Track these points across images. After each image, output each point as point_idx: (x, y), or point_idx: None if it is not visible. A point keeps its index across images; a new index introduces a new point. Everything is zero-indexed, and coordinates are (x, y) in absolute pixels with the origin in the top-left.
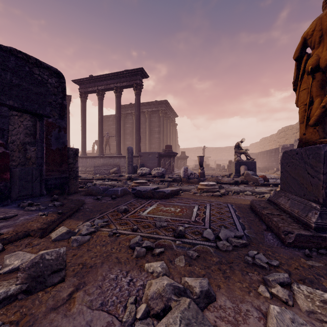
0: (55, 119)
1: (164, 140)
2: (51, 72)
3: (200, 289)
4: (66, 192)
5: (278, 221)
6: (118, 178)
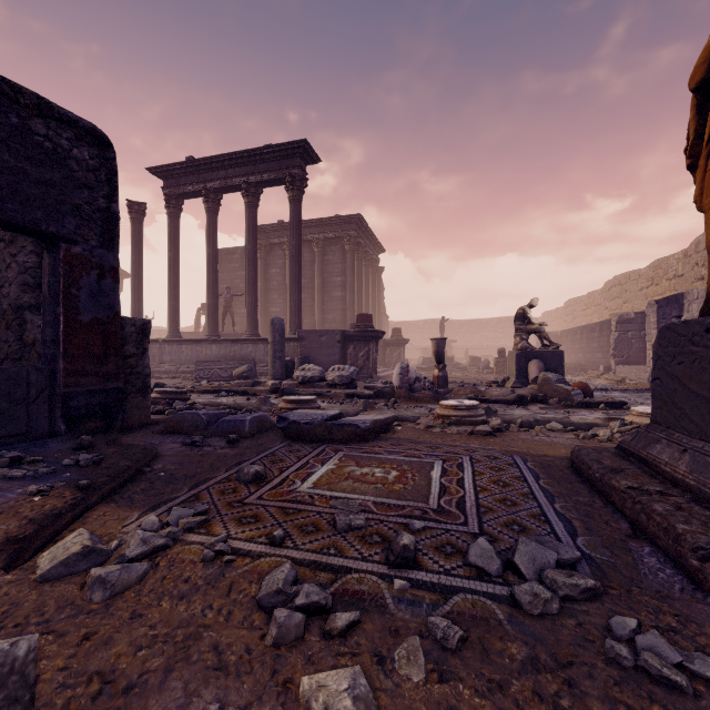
0: (90, 247)
1: (355, 303)
2: (80, 133)
3: None
4: (118, 425)
5: (669, 515)
6: (251, 388)
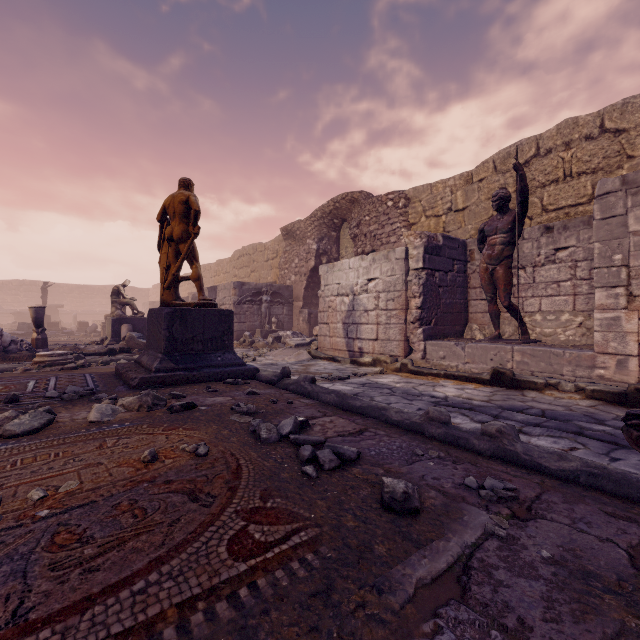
0: None
1: None
2: None
3: (44, 410)
4: None
5: (131, 373)
6: None
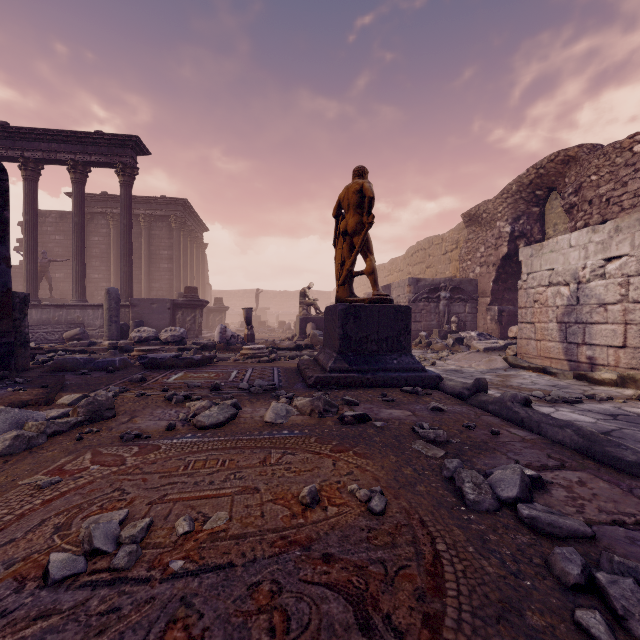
0: None
1: (181, 274)
2: None
3: (231, 403)
4: (12, 368)
5: (308, 371)
6: (87, 348)
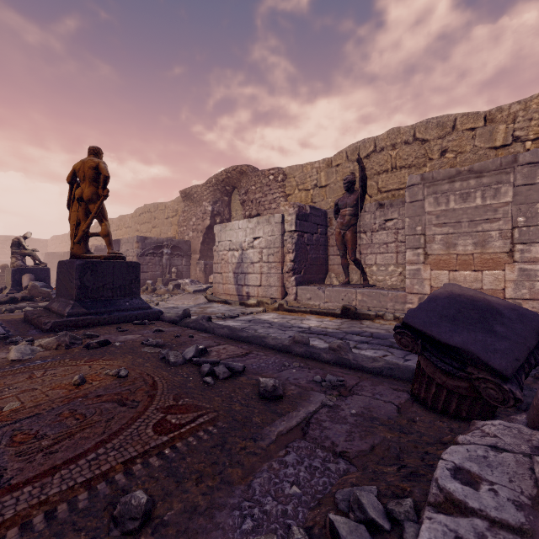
0: None
1: None
2: None
3: None
4: None
5: (43, 319)
6: None
